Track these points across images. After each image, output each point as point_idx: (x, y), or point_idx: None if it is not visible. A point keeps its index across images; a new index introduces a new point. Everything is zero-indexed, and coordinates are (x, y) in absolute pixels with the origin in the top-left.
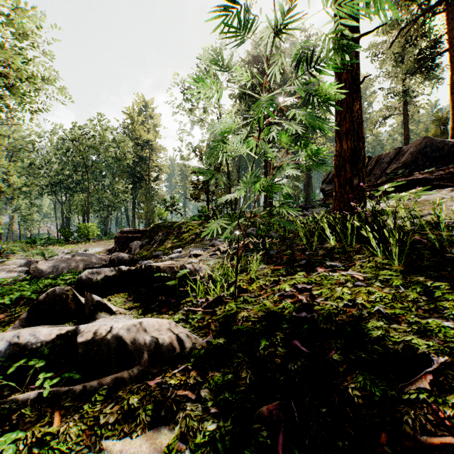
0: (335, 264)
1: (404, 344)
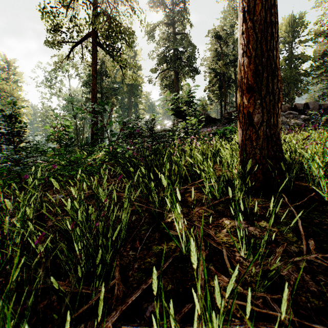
0: None
1: None
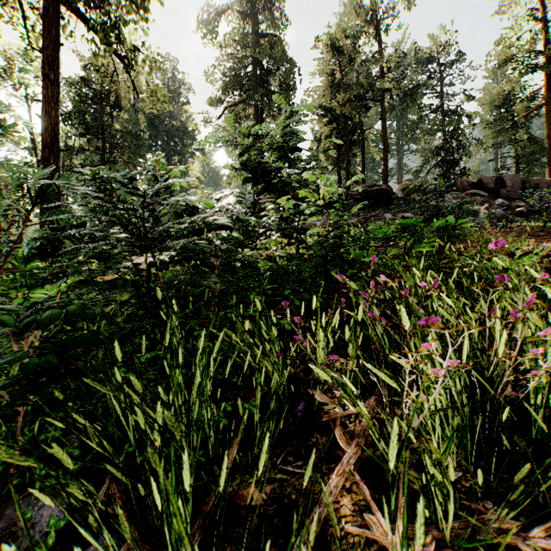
0: None
1: None
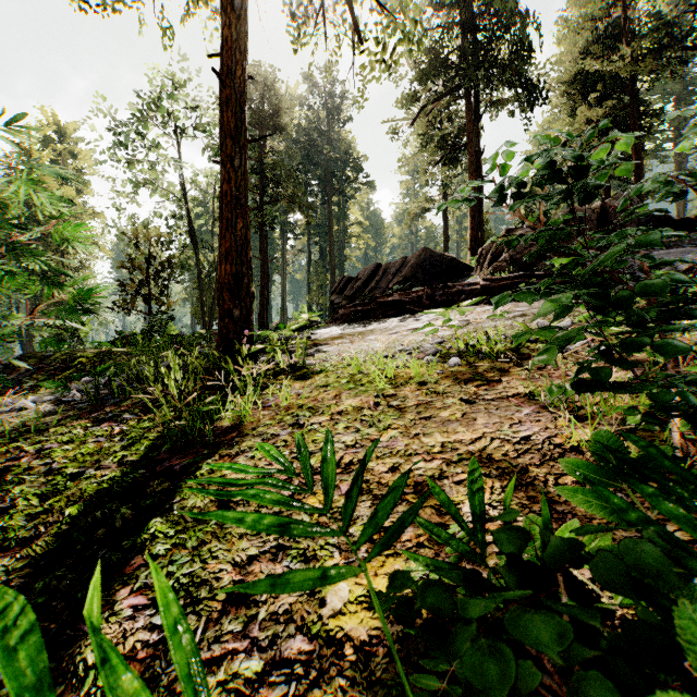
0: (129, 417)
1: (7, 494)
